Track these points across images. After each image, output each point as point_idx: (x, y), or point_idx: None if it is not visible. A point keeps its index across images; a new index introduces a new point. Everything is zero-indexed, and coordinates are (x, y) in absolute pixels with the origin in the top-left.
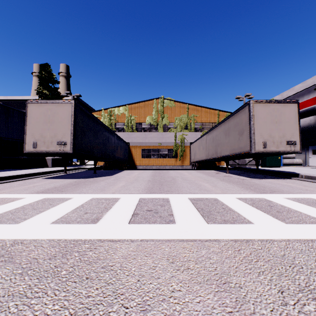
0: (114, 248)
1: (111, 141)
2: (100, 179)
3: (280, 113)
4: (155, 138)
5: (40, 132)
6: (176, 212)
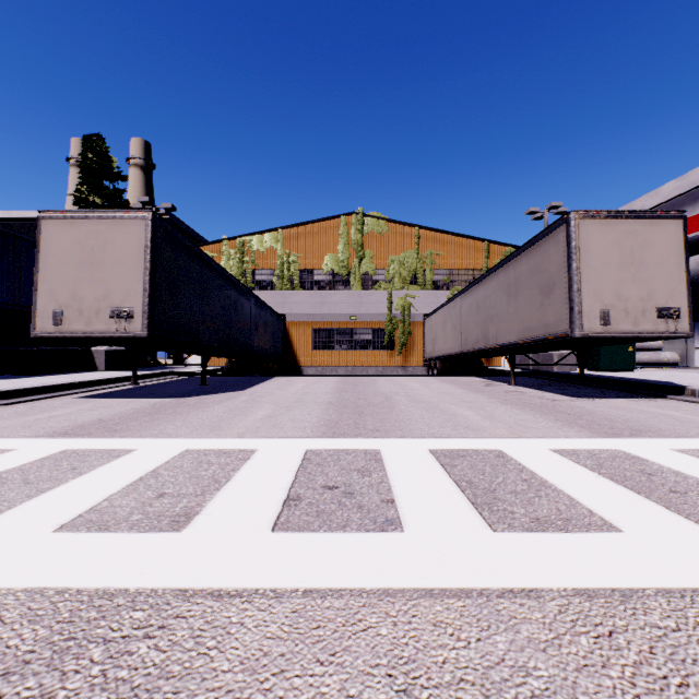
0: (220, 626)
1: (242, 311)
2: (215, 401)
3: (641, 243)
4: (344, 304)
5: (71, 288)
6: (401, 493)
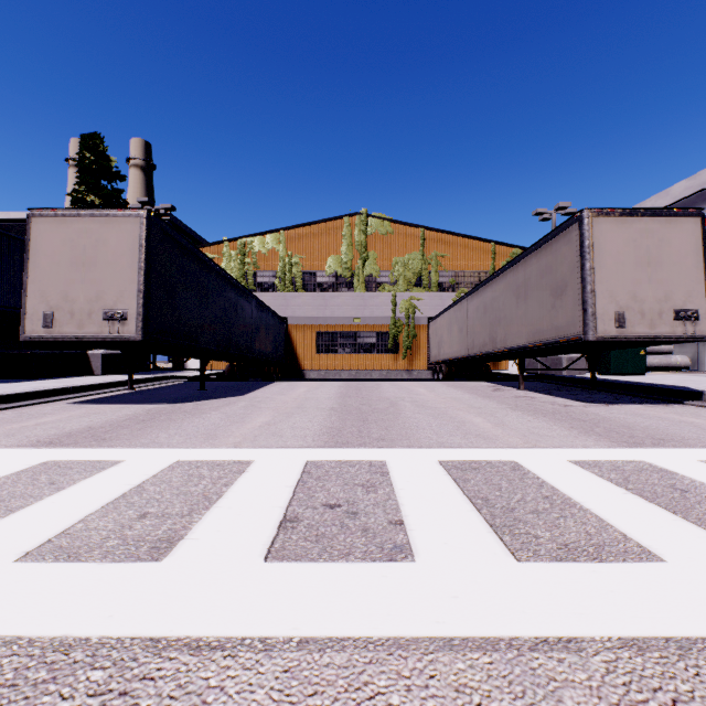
0: (195, 692)
1: (243, 313)
2: (212, 406)
3: (658, 242)
4: (348, 307)
5: (62, 289)
6: (410, 513)
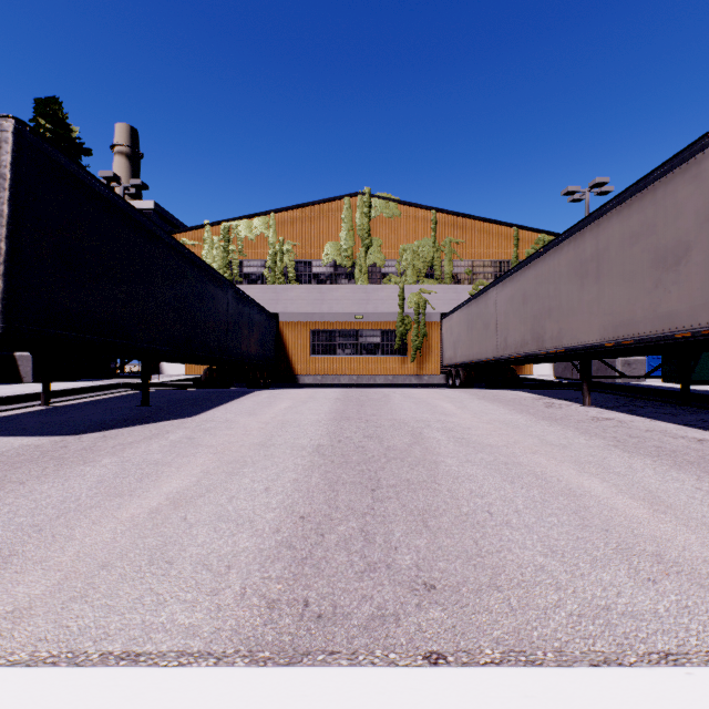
0: None
1: (213, 304)
2: (121, 443)
3: None
4: (348, 301)
5: None
6: None
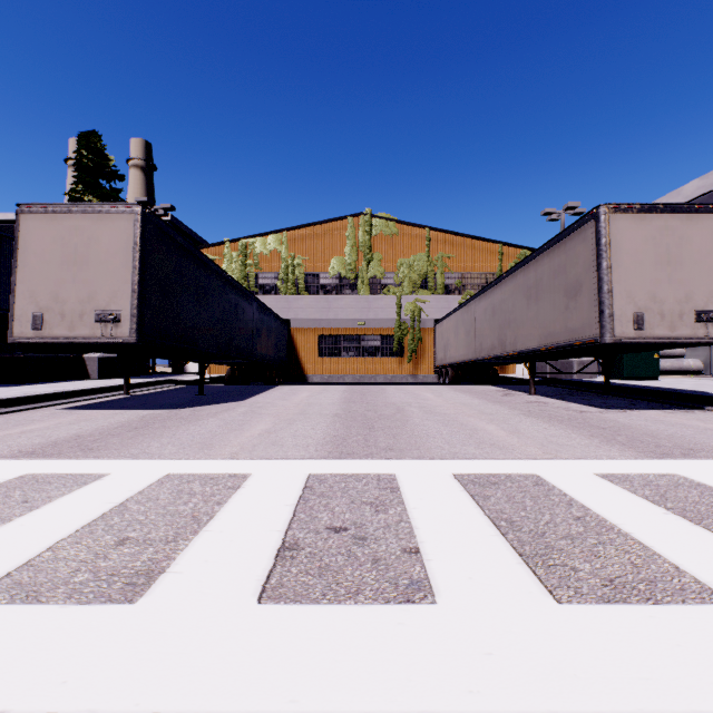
0: None
1: (244, 315)
2: (210, 412)
3: (678, 240)
4: (352, 309)
5: (52, 289)
6: (426, 538)
